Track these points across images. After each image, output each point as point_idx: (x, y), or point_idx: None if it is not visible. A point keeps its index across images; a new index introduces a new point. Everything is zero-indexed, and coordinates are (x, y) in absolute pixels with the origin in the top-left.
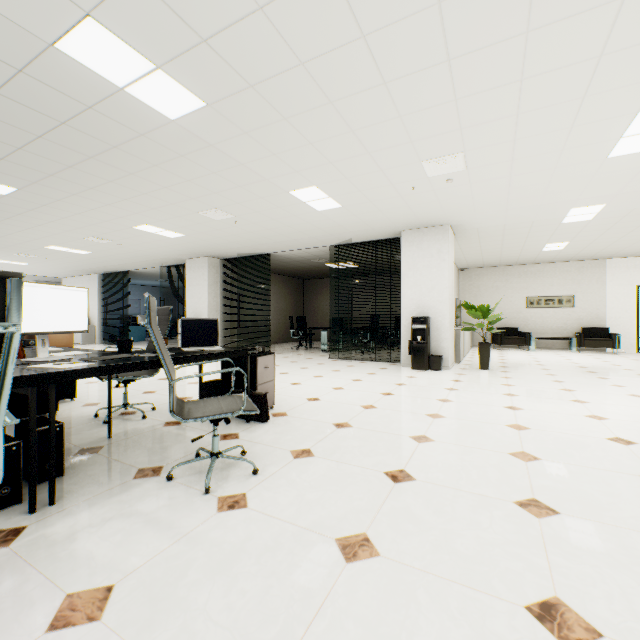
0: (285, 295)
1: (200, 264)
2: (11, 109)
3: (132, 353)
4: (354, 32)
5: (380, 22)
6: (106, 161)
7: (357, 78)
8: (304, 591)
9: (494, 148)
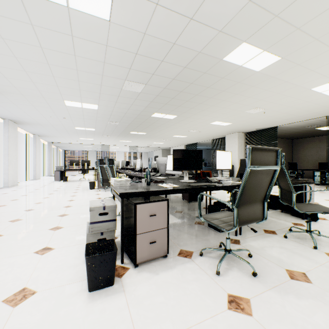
0: None
1: (233, 136)
2: (193, 88)
3: None
4: None
5: None
6: (215, 98)
7: None
8: None
9: None
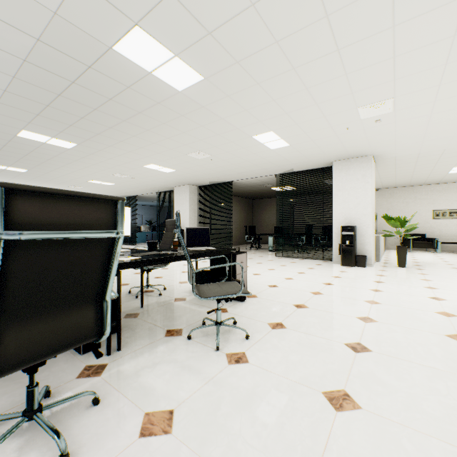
0: (240, 211)
1: (183, 190)
2: (81, 92)
3: (157, 251)
4: (320, 13)
5: (342, 3)
6: (133, 122)
7: (316, 48)
8: (310, 430)
9: (420, 93)
